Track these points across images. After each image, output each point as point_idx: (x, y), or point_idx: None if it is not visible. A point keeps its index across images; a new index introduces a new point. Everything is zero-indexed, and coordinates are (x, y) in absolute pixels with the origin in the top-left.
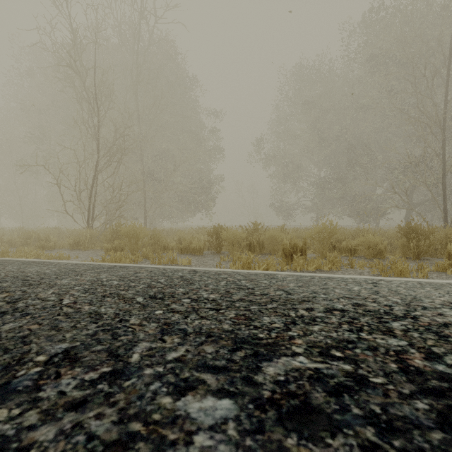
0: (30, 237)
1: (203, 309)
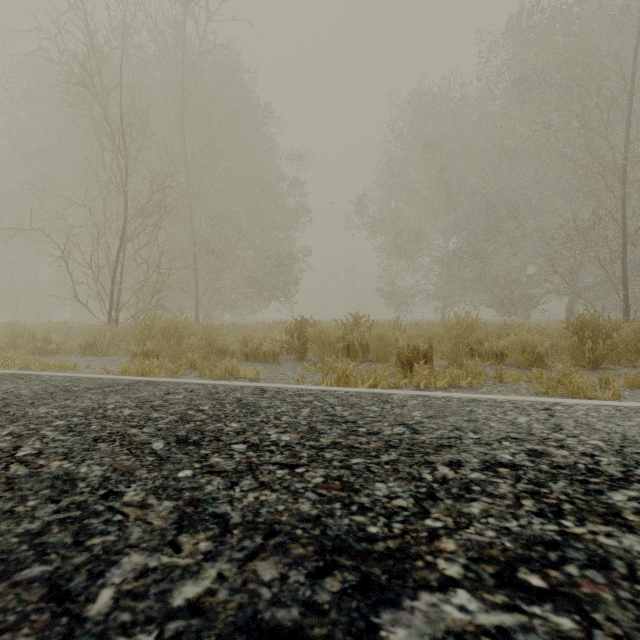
0: (22, 336)
1: (266, 466)
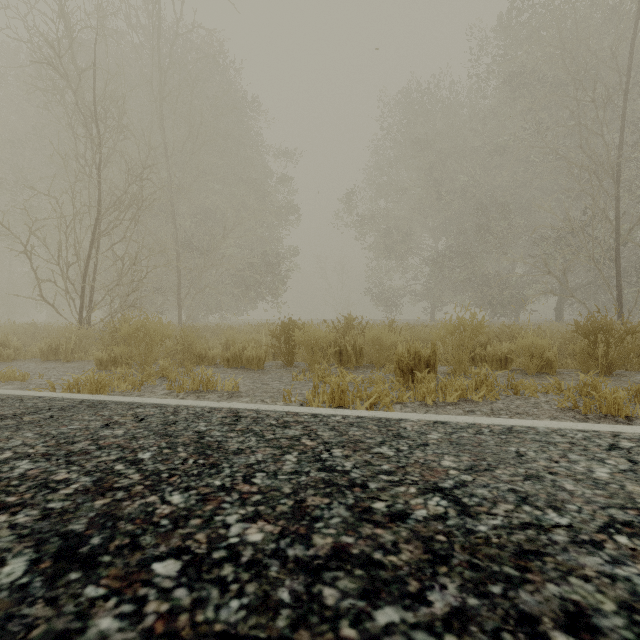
0: None
1: None
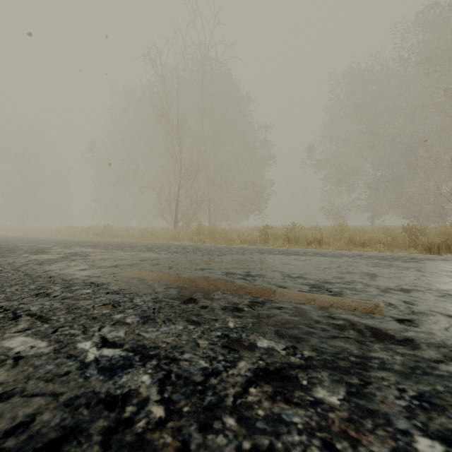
0: (145, 233)
1: (254, 250)
